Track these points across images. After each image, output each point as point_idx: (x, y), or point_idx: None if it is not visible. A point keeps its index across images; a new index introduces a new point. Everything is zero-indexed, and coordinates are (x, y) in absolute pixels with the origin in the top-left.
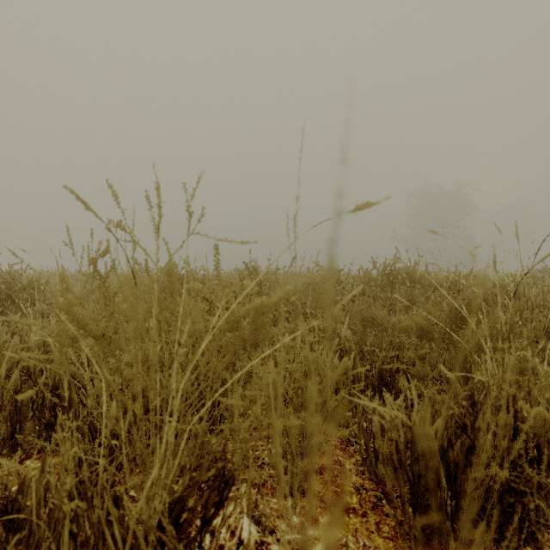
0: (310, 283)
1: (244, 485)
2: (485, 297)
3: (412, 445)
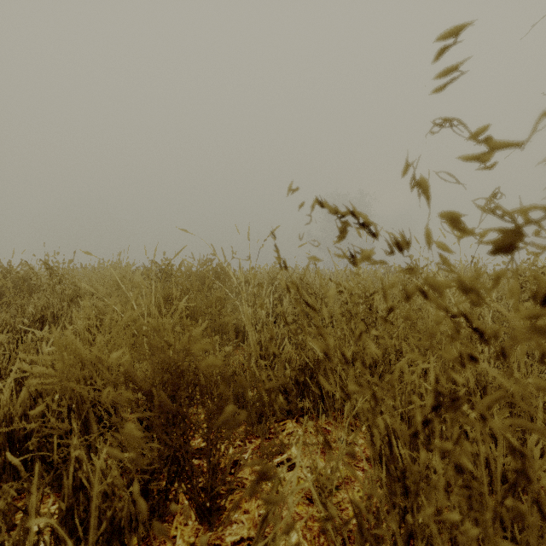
0: (112, 277)
1: None
2: (183, 286)
3: None
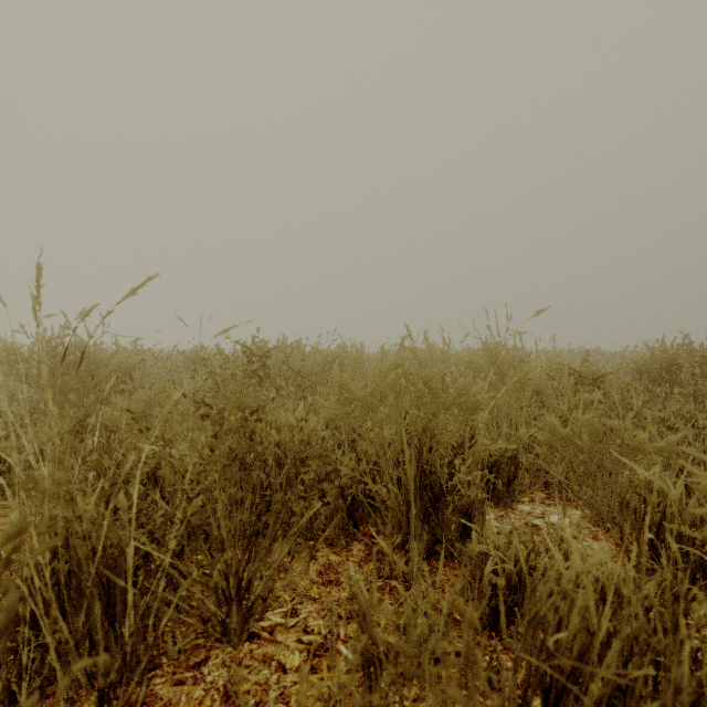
0: None
1: (576, 510)
2: None
3: (666, 504)
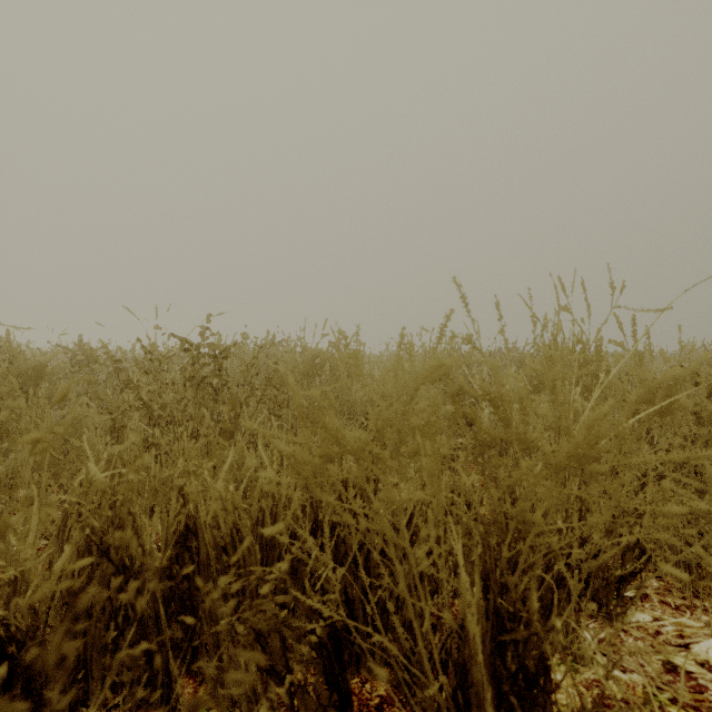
0: None
1: None
2: None
3: None
